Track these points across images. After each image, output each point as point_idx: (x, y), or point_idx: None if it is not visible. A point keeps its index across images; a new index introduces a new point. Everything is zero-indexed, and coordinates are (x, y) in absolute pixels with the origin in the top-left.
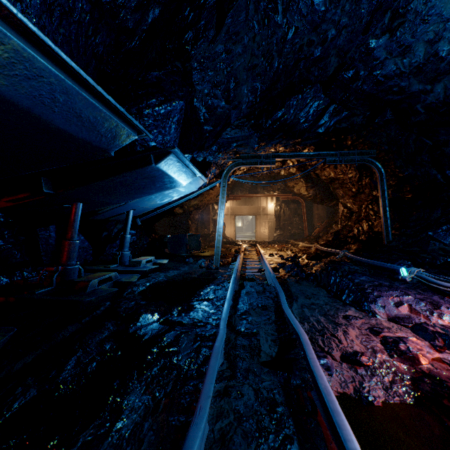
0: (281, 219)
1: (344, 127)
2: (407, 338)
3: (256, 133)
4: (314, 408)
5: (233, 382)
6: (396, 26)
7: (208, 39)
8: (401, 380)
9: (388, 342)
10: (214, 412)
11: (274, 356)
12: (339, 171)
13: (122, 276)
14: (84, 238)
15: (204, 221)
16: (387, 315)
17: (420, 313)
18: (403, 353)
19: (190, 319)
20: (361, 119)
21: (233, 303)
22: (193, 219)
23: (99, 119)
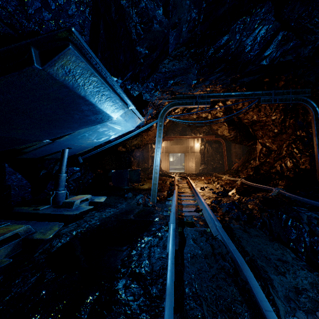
0: (205, 155)
1: (288, 60)
2: None
3: (197, 64)
4: None
5: None
6: None
7: None
8: None
9: None
10: None
11: None
12: (263, 114)
13: (40, 227)
14: (22, 177)
15: (144, 158)
16: None
17: None
18: None
19: None
20: (308, 50)
21: (175, 289)
22: (134, 156)
23: None
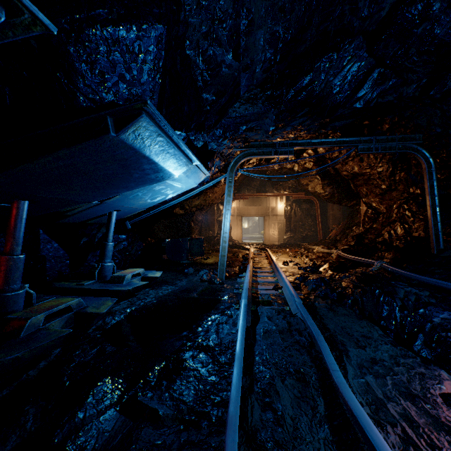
0: (292, 220)
1: (388, 102)
2: None
3: (274, 108)
4: None
5: None
6: None
7: None
8: None
9: None
10: None
11: None
12: (366, 165)
13: (91, 302)
14: (58, 246)
15: (208, 223)
16: None
17: None
18: None
19: (173, 402)
20: (412, 89)
21: (245, 358)
22: (195, 220)
23: None
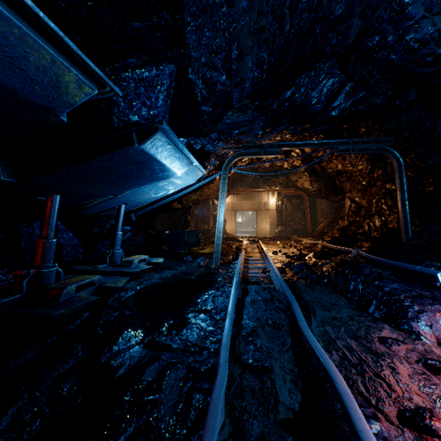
0: (283, 214)
1: (360, 110)
2: None
3: (261, 116)
4: None
5: None
6: None
7: None
8: None
9: None
10: None
11: (297, 409)
12: (348, 163)
13: (108, 279)
14: (73, 235)
15: (204, 217)
16: (436, 337)
17: None
18: None
19: (182, 341)
20: (380, 100)
21: (235, 317)
22: (192, 214)
23: (13, 41)
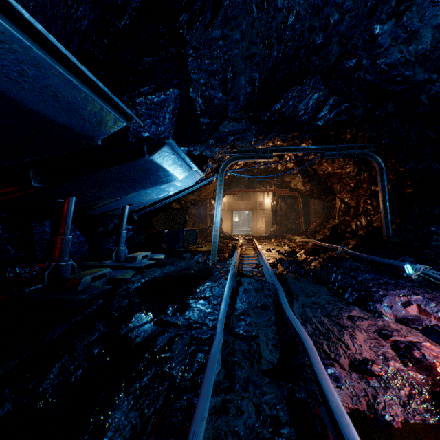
0: (278, 214)
1: (344, 120)
2: (420, 343)
3: (254, 126)
4: (324, 430)
5: (231, 396)
6: (402, 10)
7: (204, 23)
8: (420, 393)
9: (400, 348)
10: (209, 434)
11: (276, 363)
12: (337, 166)
13: (117, 272)
14: (80, 233)
15: (201, 216)
16: (395, 316)
17: (431, 314)
18: (419, 361)
19: (186, 319)
20: (361, 111)
21: (230, 302)
22: (190, 214)
23: (80, 100)
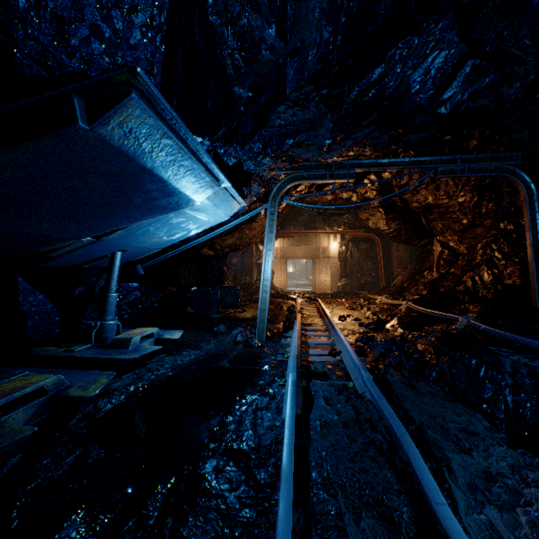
0: (348, 263)
1: (482, 107)
2: None
3: (332, 113)
4: None
5: None
6: None
7: None
8: None
9: None
10: None
11: None
12: (443, 194)
13: (78, 378)
14: (45, 297)
15: (245, 267)
16: None
17: None
18: None
19: None
20: (515, 89)
21: (296, 474)
22: (229, 263)
23: None
